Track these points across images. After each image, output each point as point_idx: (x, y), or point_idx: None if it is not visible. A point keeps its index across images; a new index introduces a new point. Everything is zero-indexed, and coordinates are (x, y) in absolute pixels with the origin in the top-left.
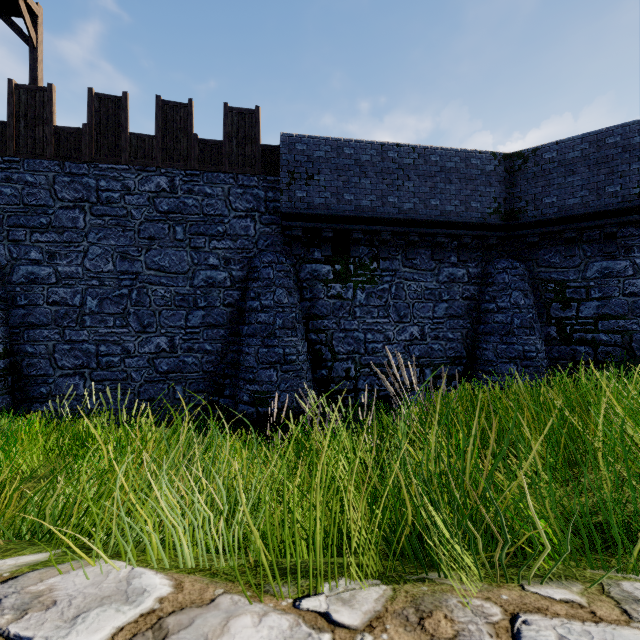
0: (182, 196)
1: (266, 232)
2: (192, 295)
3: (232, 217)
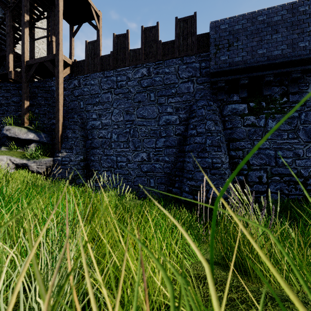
0: (153, 76)
1: (200, 88)
2: (158, 130)
3: (180, 83)
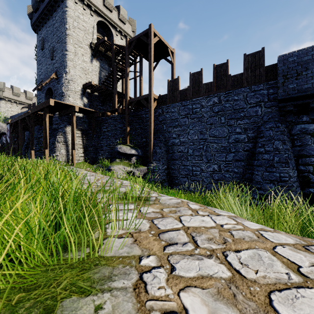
0: (223, 103)
1: (268, 111)
2: (228, 146)
3: (248, 108)
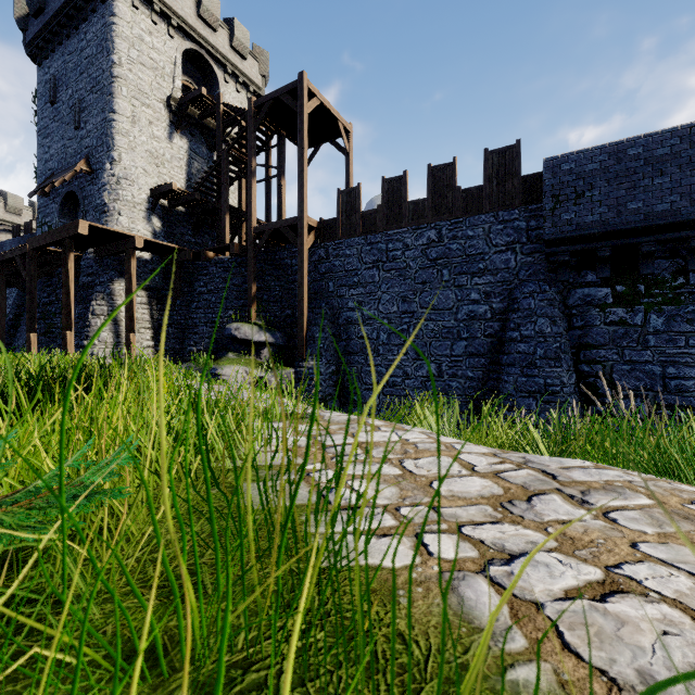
0: (447, 243)
1: (527, 262)
2: (456, 328)
3: (492, 253)
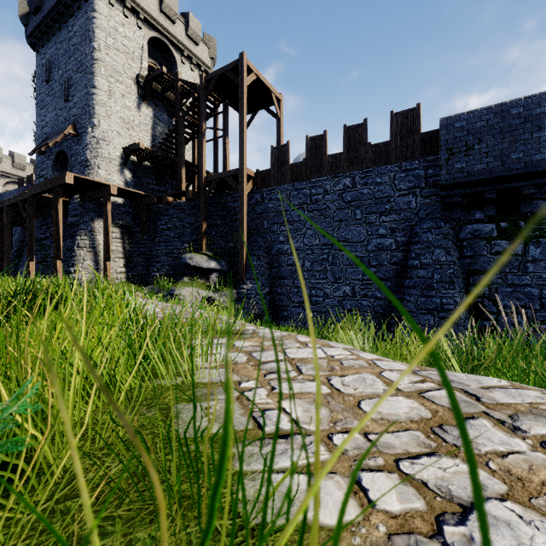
0: (360, 188)
1: (426, 203)
2: (366, 257)
3: (396, 196)
